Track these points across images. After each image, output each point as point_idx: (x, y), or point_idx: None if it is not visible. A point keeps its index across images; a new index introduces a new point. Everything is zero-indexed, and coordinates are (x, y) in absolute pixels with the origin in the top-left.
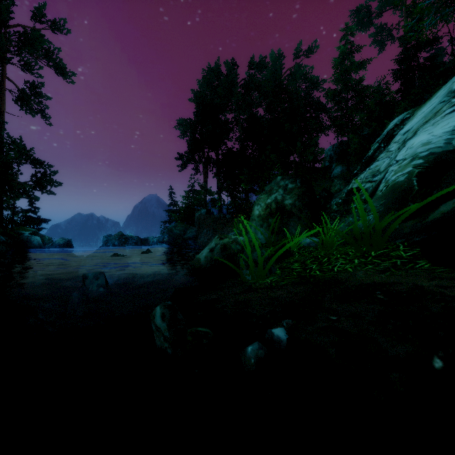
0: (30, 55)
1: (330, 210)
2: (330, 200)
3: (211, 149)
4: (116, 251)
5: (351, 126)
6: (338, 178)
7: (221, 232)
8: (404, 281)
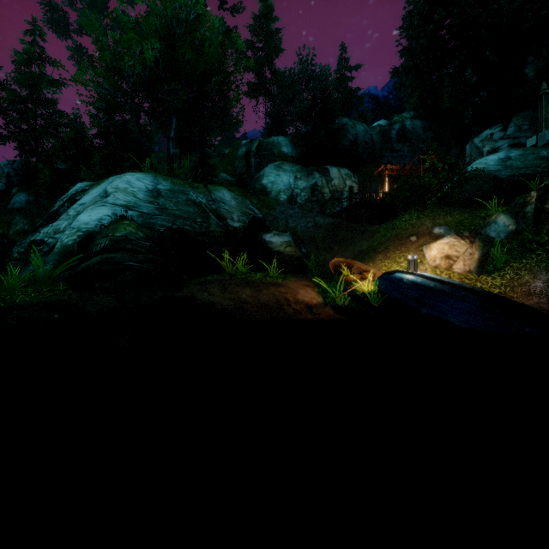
0: None
1: (11, 257)
2: (11, 247)
3: None
4: None
5: (42, 150)
6: (21, 216)
7: None
8: (56, 299)
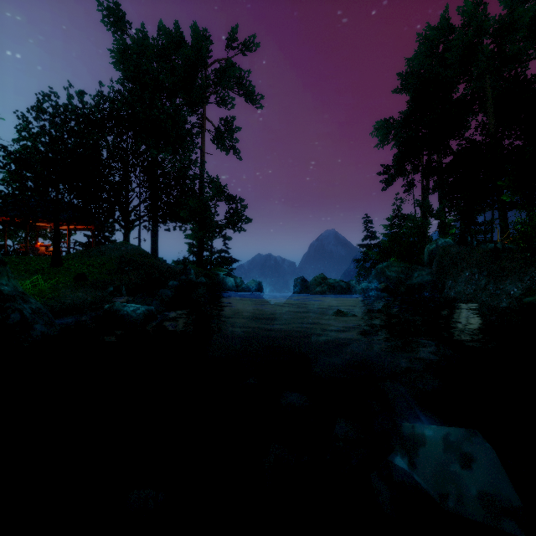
0: (224, 88)
1: None
2: None
3: (434, 149)
4: (319, 301)
5: None
6: None
7: (520, 278)
8: None
